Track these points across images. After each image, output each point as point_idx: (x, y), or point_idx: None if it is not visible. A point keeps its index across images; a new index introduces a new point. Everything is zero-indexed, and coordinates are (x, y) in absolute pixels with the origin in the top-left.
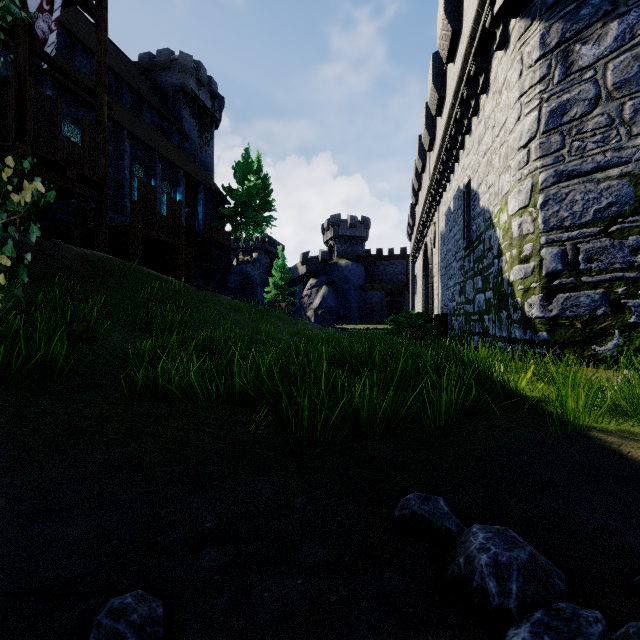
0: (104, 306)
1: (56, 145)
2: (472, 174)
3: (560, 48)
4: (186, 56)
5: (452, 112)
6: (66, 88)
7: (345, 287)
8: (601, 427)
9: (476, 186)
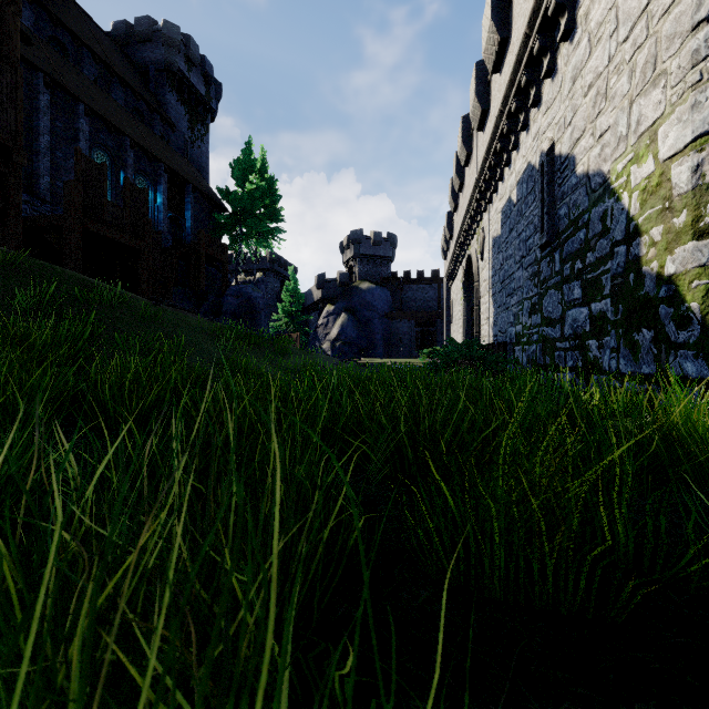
0: None
1: None
2: (558, 133)
3: None
4: (172, 26)
5: (523, 51)
6: None
7: (368, 315)
8: None
9: (568, 147)
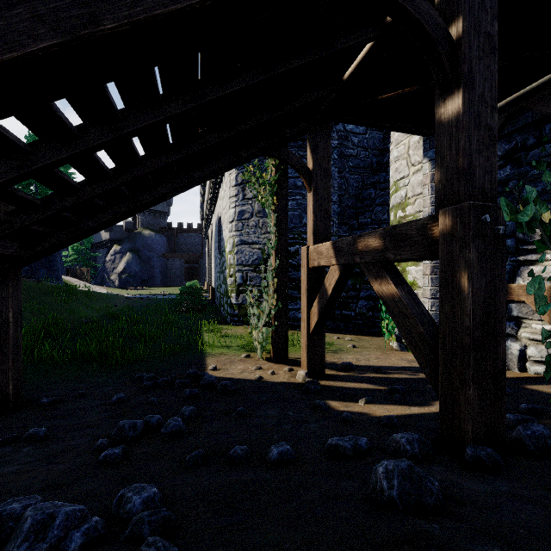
0: None
1: None
2: (221, 214)
3: (242, 185)
4: None
5: None
6: None
7: (149, 254)
8: (211, 352)
9: (222, 222)
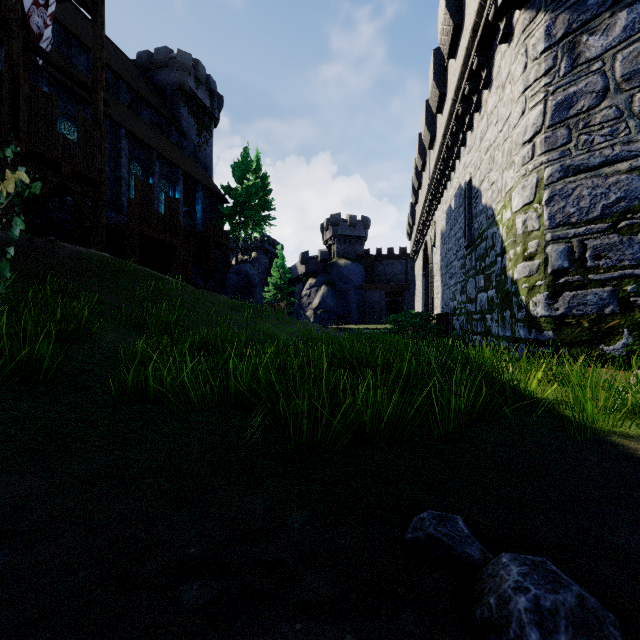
0: (98, 305)
1: (51, 141)
2: (474, 171)
3: (566, 39)
4: (184, 54)
5: (453, 109)
6: (62, 85)
7: (344, 287)
8: (621, 432)
9: (478, 183)
